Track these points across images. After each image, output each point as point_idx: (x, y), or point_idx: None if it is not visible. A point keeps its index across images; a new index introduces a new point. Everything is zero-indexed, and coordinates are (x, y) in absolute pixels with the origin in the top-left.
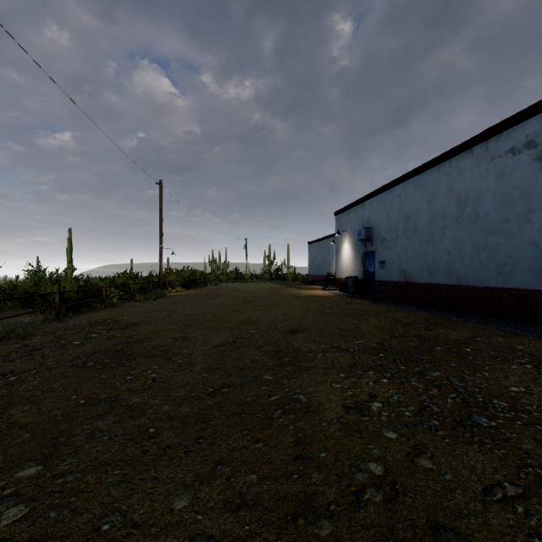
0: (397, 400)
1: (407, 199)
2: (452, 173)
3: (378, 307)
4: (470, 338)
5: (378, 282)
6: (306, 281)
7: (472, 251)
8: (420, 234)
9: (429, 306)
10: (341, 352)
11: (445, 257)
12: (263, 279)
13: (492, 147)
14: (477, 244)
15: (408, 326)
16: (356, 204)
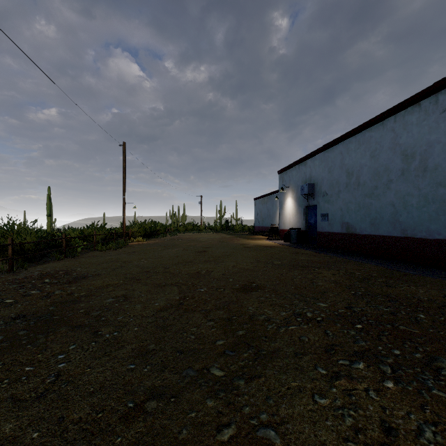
0: (436, 444)
1: (349, 156)
2: (397, 128)
3: (324, 258)
4: (442, 297)
5: (319, 233)
6: (253, 232)
7: (420, 203)
8: (363, 188)
9: (374, 257)
10: (308, 323)
11: (390, 209)
12: (215, 229)
13: (443, 99)
14: (425, 196)
15: (365, 281)
16: (298, 163)
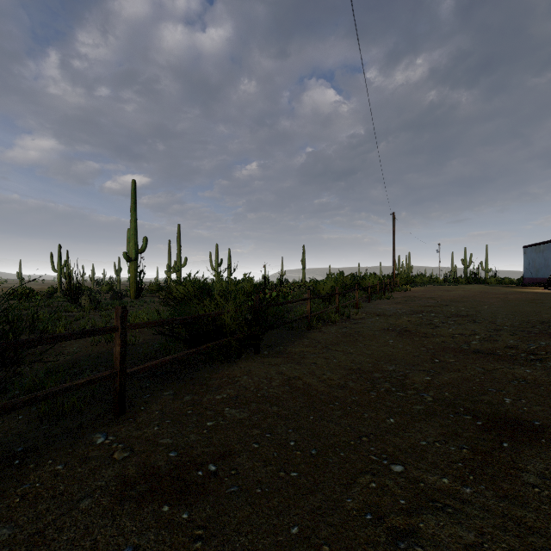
0: None
1: None
2: None
3: None
4: None
5: None
6: (522, 284)
7: None
8: None
9: None
10: None
11: None
12: (457, 282)
13: None
14: None
15: None
16: None
